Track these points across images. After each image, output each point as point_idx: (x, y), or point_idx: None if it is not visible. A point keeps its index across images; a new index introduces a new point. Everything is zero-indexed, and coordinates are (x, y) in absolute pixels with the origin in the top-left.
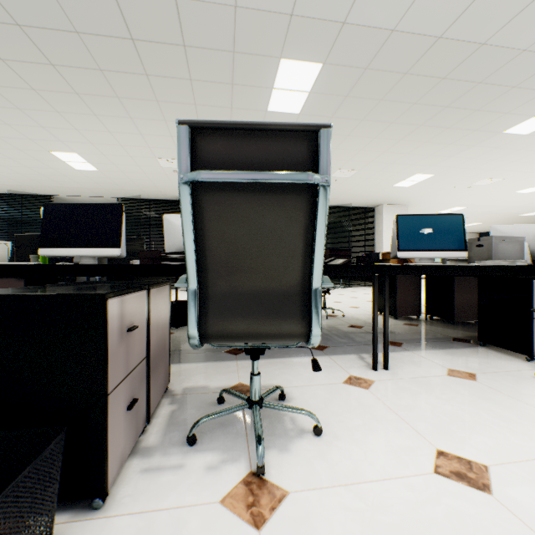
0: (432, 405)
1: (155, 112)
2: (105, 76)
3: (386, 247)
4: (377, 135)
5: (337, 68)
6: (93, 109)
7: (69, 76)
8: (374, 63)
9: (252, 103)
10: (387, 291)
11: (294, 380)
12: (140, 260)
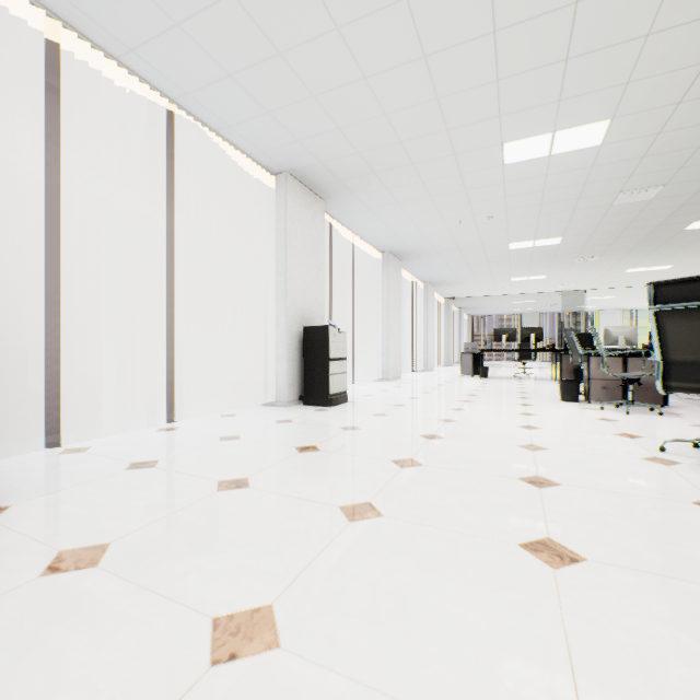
0: (667, 428)
1: None
2: None
3: None
4: None
5: None
6: None
7: None
8: None
9: None
10: None
11: (693, 419)
12: None
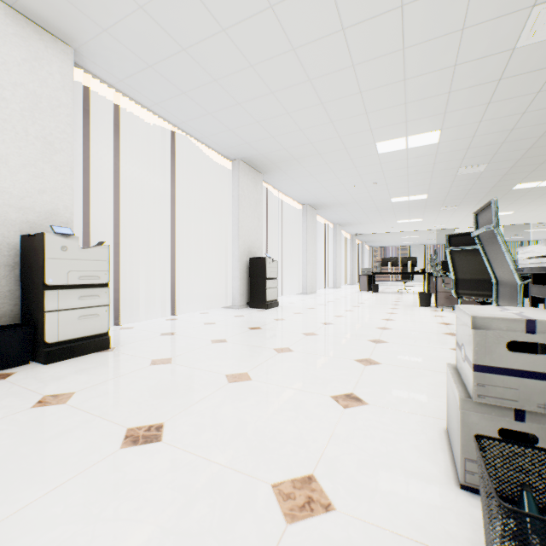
0: None
1: None
2: None
3: None
4: None
5: None
6: None
7: None
8: None
9: None
10: None
11: None
12: None
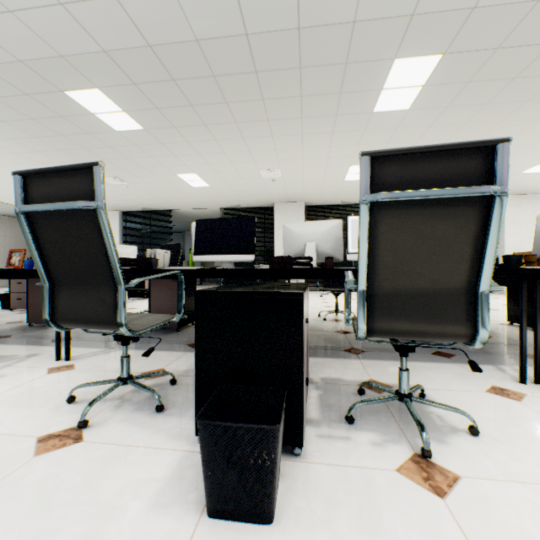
0: None
1: (265, 130)
2: (229, 107)
3: (509, 245)
4: (504, 117)
5: (459, 55)
6: (214, 136)
7: (202, 112)
8: (508, 40)
9: (357, 107)
10: (539, 297)
11: (428, 383)
12: (270, 264)
